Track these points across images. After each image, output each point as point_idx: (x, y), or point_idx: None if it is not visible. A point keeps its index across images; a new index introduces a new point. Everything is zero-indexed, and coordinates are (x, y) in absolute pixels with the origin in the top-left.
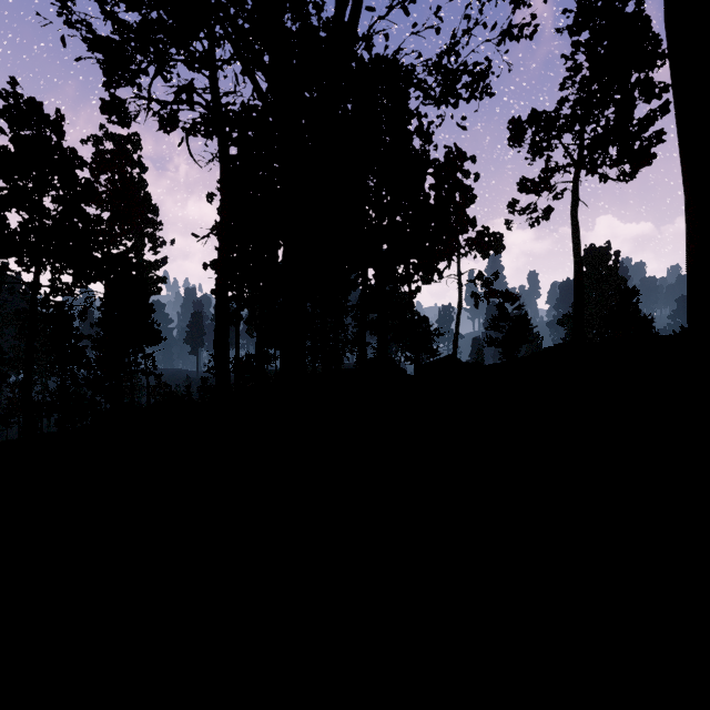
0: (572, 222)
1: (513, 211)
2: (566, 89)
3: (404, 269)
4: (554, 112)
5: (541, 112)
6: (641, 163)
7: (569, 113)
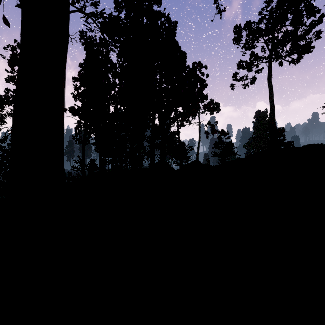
0: (269, 83)
1: (235, 78)
2: (262, 14)
3: (174, 114)
4: (259, 21)
5: (252, 22)
6: (307, 51)
7: (268, 22)
